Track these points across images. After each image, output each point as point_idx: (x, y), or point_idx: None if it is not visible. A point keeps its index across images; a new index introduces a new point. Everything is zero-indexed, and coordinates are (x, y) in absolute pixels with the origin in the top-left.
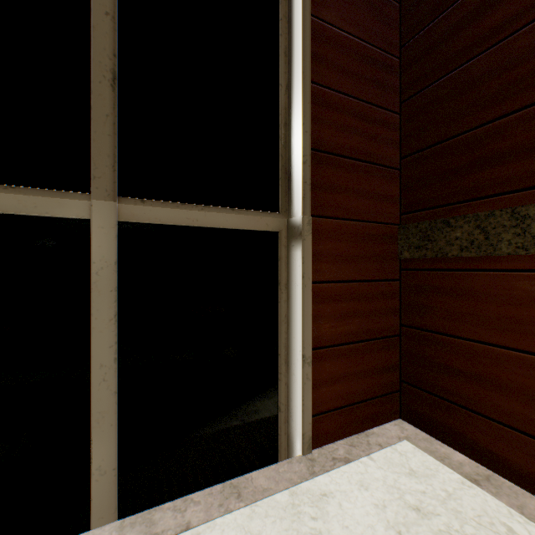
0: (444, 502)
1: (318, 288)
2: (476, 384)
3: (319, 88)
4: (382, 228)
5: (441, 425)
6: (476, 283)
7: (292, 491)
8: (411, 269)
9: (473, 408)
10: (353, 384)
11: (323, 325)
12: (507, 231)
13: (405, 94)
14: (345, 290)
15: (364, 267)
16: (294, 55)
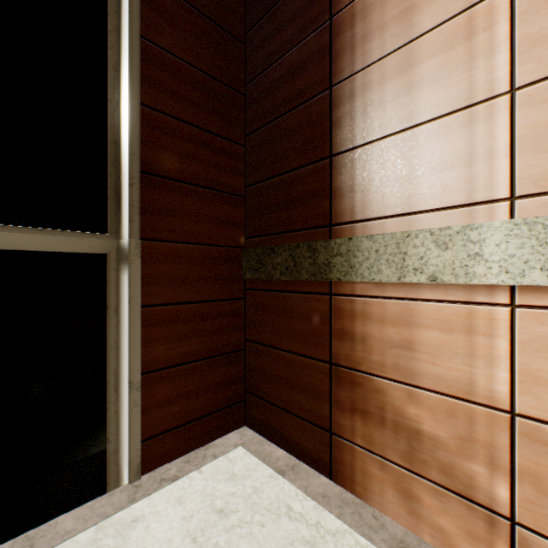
0: (248, 498)
1: (151, 312)
2: (291, 389)
3: (152, 111)
4: (226, 251)
5: (271, 426)
6: (291, 303)
7: (100, 526)
8: (253, 289)
9: (289, 409)
10: (193, 401)
11: (156, 348)
12: (306, 260)
13: (248, 128)
14: (184, 311)
15: (205, 289)
16: (123, 73)
